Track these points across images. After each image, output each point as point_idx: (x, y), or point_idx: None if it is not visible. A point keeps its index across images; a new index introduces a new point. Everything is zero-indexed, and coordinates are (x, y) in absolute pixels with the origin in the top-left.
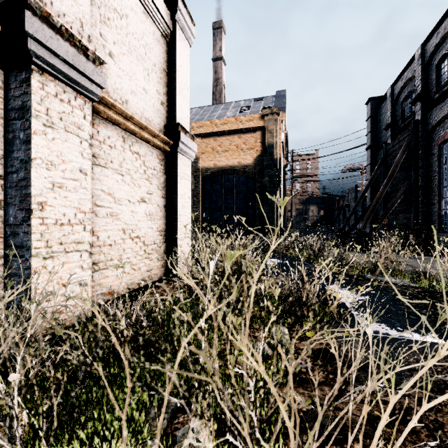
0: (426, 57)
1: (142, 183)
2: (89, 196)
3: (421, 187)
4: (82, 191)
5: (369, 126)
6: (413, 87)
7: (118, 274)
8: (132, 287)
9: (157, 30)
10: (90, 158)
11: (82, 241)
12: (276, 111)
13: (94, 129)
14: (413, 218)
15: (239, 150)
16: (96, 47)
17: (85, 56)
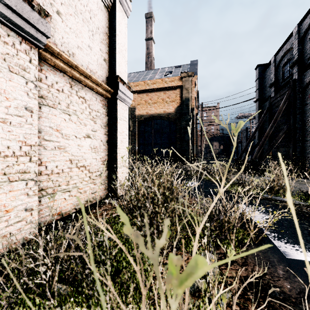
0: (301, 33)
1: (87, 122)
2: (35, 131)
3: (297, 128)
4: (28, 126)
5: (257, 85)
6: (291, 55)
7: (65, 197)
8: (78, 207)
9: (101, 1)
10: (36, 98)
11: (28, 171)
12: (191, 74)
13: (42, 74)
14: (291, 150)
15: (164, 102)
16: (44, 3)
17: (30, 6)
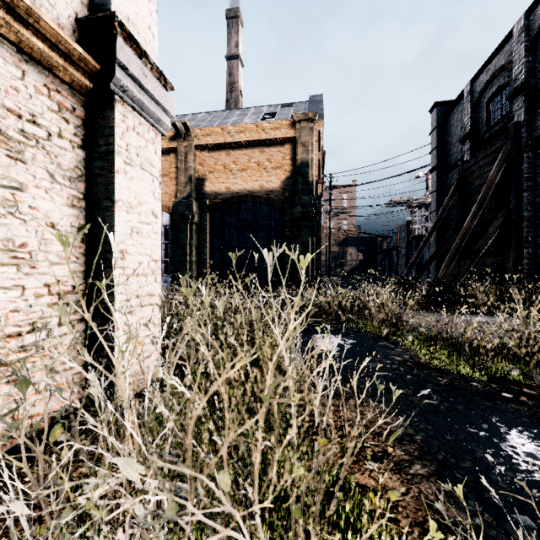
0: (533, 31)
1: None
2: None
3: (524, 219)
4: None
5: (434, 140)
6: (507, 78)
7: None
8: None
9: None
10: None
11: None
12: (312, 117)
13: None
14: (512, 262)
15: (261, 169)
16: None
17: None
